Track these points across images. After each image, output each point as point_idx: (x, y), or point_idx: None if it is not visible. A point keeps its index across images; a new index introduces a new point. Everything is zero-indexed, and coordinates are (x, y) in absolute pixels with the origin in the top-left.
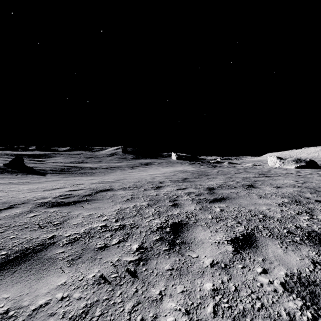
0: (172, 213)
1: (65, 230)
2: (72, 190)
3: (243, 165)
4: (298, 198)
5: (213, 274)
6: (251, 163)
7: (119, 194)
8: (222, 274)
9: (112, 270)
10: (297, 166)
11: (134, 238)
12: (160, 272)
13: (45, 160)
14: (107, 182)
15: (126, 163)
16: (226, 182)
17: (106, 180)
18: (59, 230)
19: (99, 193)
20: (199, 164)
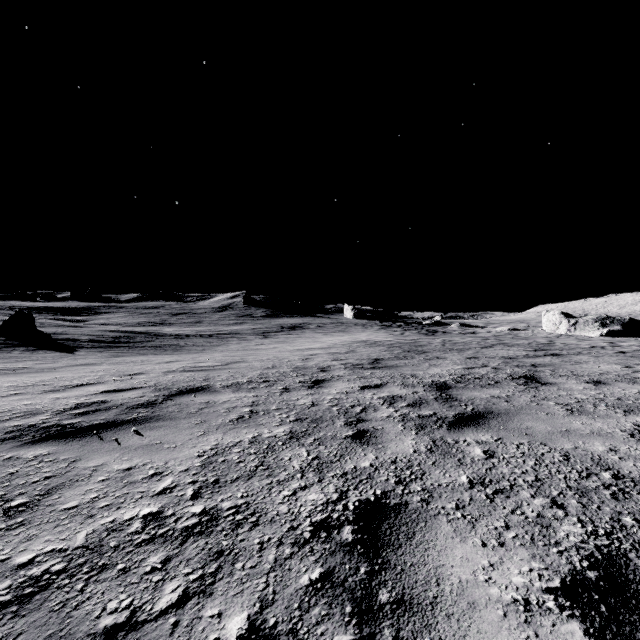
0: (356, 466)
1: (30, 535)
2: (113, 390)
3: (491, 329)
4: None
5: None
6: (505, 325)
7: (221, 401)
8: None
9: None
10: (605, 332)
11: (238, 577)
12: None
13: (87, 320)
14: (203, 368)
15: (252, 326)
16: (472, 370)
17: (202, 363)
18: (11, 535)
19: (174, 399)
20: (401, 327)
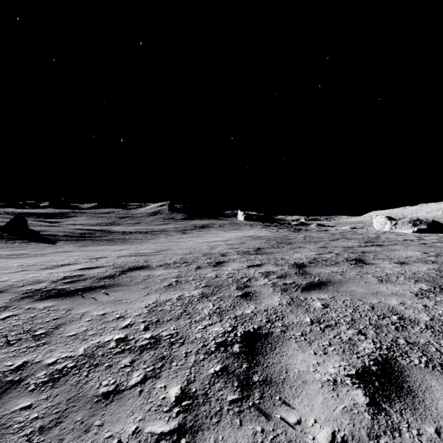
0: (243, 313)
1: (51, 349)
2: (86, 268)
3: (338, 228)
4: (442, 283)
5: None
6: (348, 225)
7: (157, 275)
8: None
9: None
10: (416, 230)
11: (174, 369)
12: None
13: (61, 221)
14: (143, 254)
15: (174, 226)
16: (321, 255)
17: (142, 251)
18: (40, 349)
19: (127, 273)
20: (277, 226)
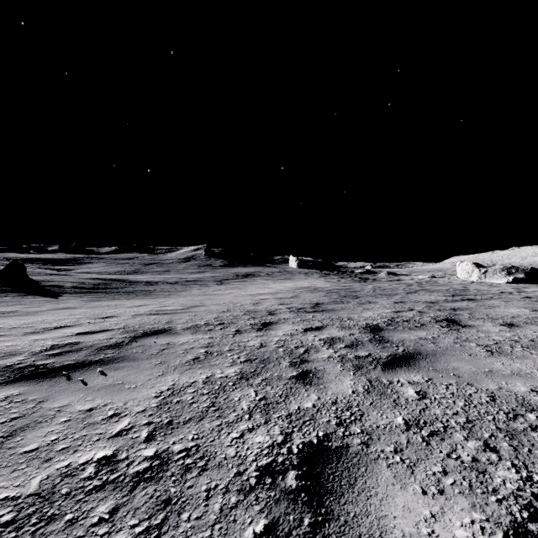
0: (300, 407)
1: None
2: (86, 332)
3: (414, 277)
4: None
5: None
6: (426, 273)
7: (180, 343)
8: None
9: None
10: (511, 280)
11: (183, 530)
12: None
13: (72, 269)
14: (167, 312)
15: (211, 274)
16: (400, 313)
17: (167, 307)
18: None
19: (139, 340)
20: (338, 275)
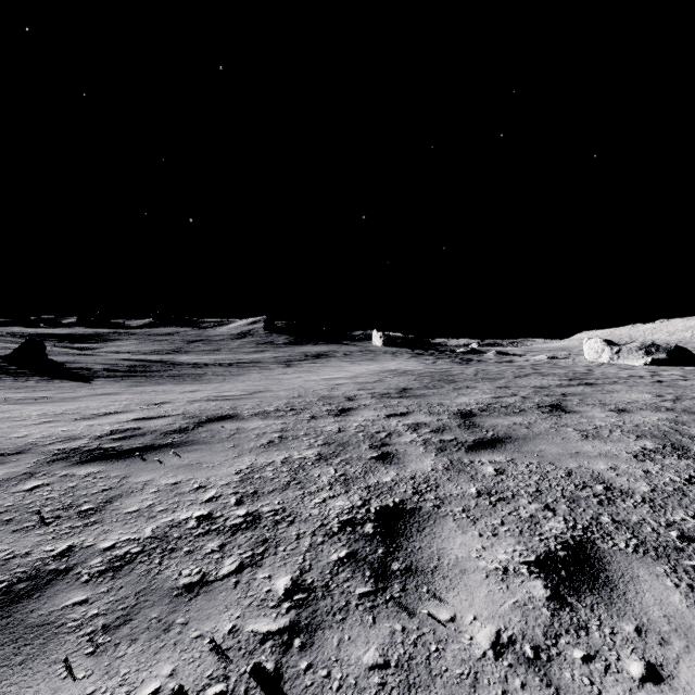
0: (379, 481)
1: (106, 530)
2: (143, 418)
3: (529, 358)
4: (677, 440)
5: (505, 683)
6: (545, 353)
7: (251, 428)
8: (533, 685)
9: (212, 667)
10: (650, 361)
11: (281, 555)
12: (349, 675)
13: (96, 348)
14: (227, 397)
15: (273, 354)
16: (500, 399)
17: (226, 392)
18: (90, 530)
19: (205, 425)
20: (434, 355)
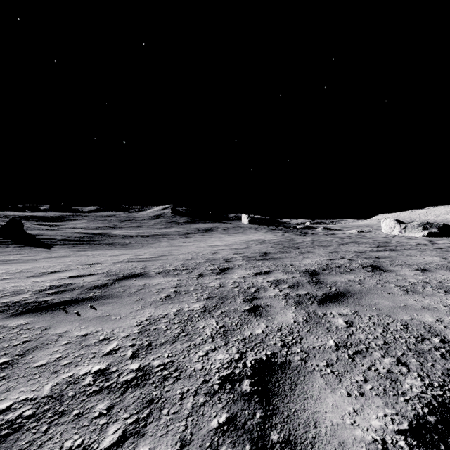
0: (252, 333)
1: (9, 387)
2: (77, 275)
3: (345, 231)
4: None
5: None
6: (355, 228)
7: (154, 284)
8: None
9: None
10: (426, 234)
11: (164, 421)
12: None
13: (60, 225)
14: (141, 259)
15: (177, 229)
16: (333, 261)
17: (141, 256)
18: None
19: (120, 282)
20: (282, 230)
